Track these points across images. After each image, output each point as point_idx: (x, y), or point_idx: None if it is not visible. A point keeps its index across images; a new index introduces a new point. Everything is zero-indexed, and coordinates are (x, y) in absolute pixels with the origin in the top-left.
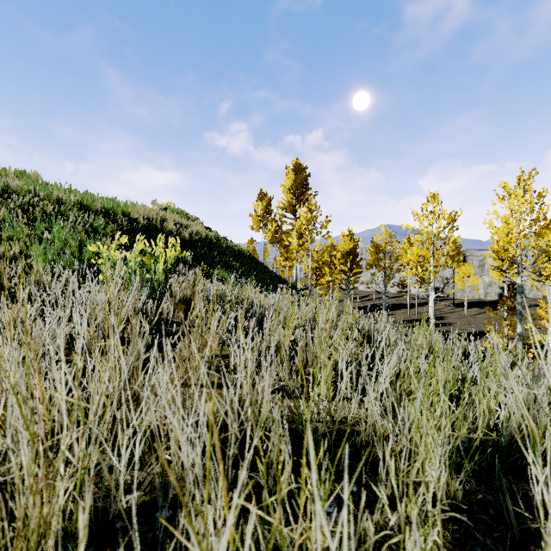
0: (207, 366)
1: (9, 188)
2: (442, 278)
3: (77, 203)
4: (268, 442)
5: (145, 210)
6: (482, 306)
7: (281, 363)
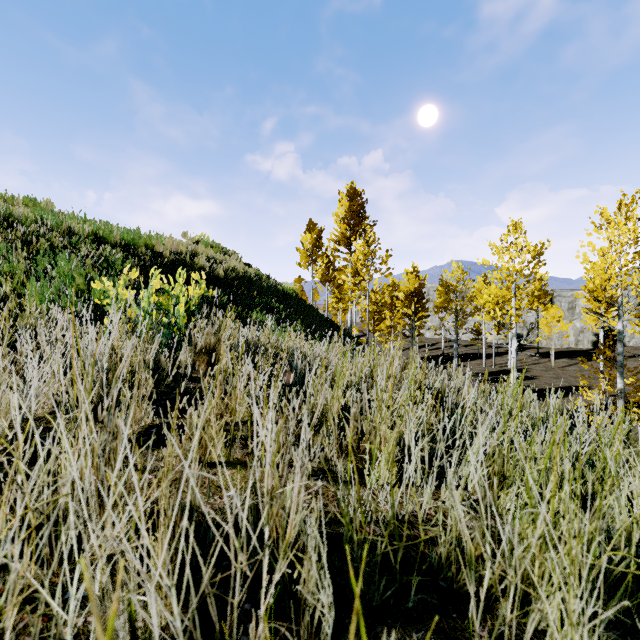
0: (228, 438)
1: (13, 217)
2: (525, 323)
3: (91, 234)
4: (301, 565)
5: (173, 243)
6: (573, 356)
7: (327, 434)
